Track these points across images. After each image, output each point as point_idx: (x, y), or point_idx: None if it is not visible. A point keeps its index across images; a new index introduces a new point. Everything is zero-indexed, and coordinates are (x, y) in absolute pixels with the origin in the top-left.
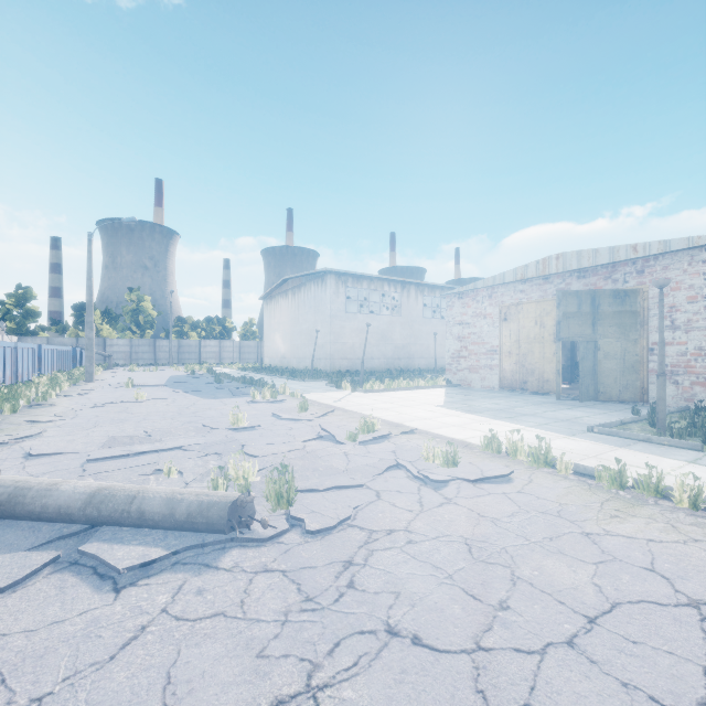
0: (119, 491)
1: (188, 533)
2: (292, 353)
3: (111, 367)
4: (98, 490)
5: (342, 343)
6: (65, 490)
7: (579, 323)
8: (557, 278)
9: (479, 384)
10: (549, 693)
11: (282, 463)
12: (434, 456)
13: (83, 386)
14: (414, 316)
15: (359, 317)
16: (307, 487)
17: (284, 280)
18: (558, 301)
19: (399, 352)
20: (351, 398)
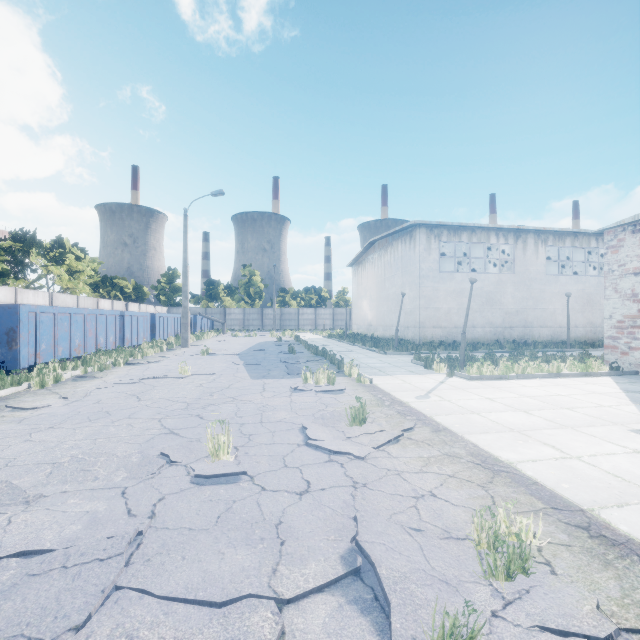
0: None
1: None
2: (378, 320)
3: (225, 332)
4: None
5: (434, 309)
6: None
7: None
8: None
9: None
10: None
11: None
12: None
13: (172, 352)
14: (532, 272)
15: (456, 276)
16: None
17: (369, 243)
18: None
19: (511, 319)
20: (446, 392)
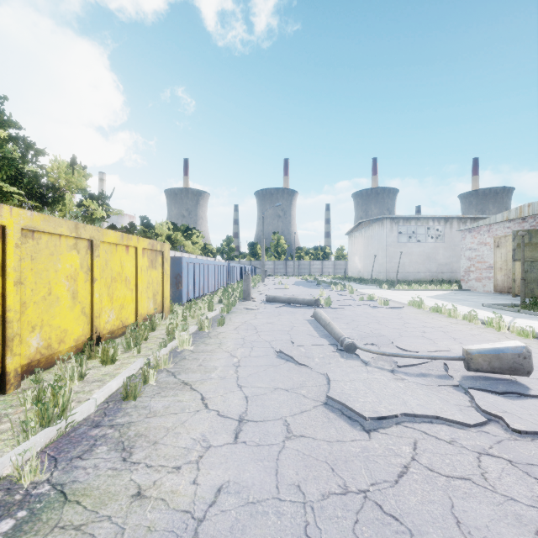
0: (293, 297)
1: (307, 305)
2: (364, 269)
3: (267, 276)
4: (289, 297)
5: (395, 262)
6: (283, 297)
7: (530, 250)
8: (530, 219)
9: (481, 289)
10: (355, 317)
11: (331, 301)
12: (381, 302)
13: (262, 283)
14: (456, 241)
15: (408, 245)
16: (336, 304)
17: (359, 223)
18: (513, 237)
19: (442, 268)
20: (381, 292)
